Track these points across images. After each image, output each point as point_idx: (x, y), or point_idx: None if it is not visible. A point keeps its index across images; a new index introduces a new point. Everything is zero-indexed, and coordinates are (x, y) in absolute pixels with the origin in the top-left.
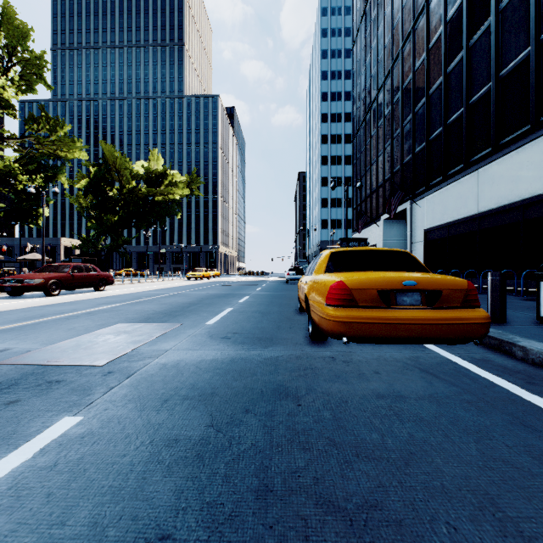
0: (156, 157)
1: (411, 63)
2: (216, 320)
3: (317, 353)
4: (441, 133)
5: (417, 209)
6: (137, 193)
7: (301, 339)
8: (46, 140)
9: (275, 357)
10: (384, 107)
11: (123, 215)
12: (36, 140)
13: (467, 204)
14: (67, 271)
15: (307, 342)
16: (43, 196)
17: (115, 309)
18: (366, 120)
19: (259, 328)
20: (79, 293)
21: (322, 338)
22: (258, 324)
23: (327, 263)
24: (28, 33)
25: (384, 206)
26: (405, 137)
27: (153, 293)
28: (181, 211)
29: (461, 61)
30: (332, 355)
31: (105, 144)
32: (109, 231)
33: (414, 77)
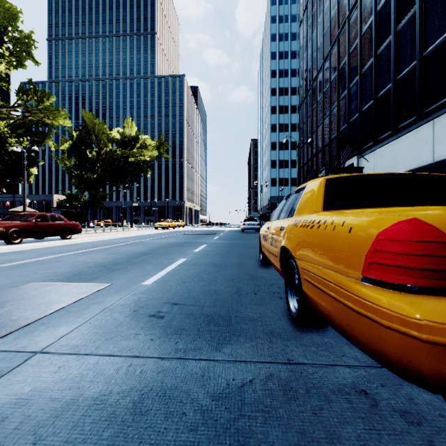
0: (130, 124)
1: (358, 28)
2: (159, 277)
3: (322, 371)
4: (390, 89)
5: (364, 164)
6: (113, 154)
7: (277, 321)
8: (33, 108)
9: (236, 389)
10: (330, 73)
11: (100, 174)
12: (25, 108)
13: (420, 155)
14: (31, 219)
15: (289, 329)
16: (24, 154)
17: (55, 260)
18: (312, 88)
19: (211, 294)
20: (43, 242)
21: (318, 326)
22: (210, 285)
23: (325, 194)
24: (17, 15)
25: (330, 163)
26: (352, 98)
27: (115, 241)
28: (151, 171)
29: (414, 16)
30: (356, 379)
31: (86, 113)
32: (88, 187)
33: (361, 41)
